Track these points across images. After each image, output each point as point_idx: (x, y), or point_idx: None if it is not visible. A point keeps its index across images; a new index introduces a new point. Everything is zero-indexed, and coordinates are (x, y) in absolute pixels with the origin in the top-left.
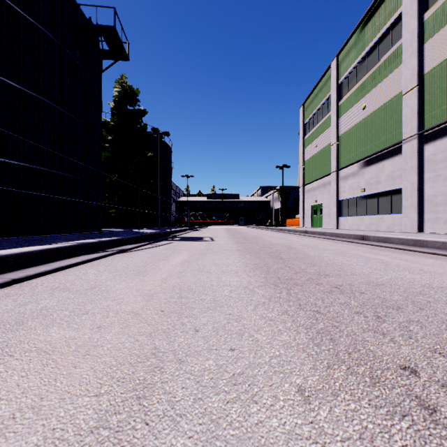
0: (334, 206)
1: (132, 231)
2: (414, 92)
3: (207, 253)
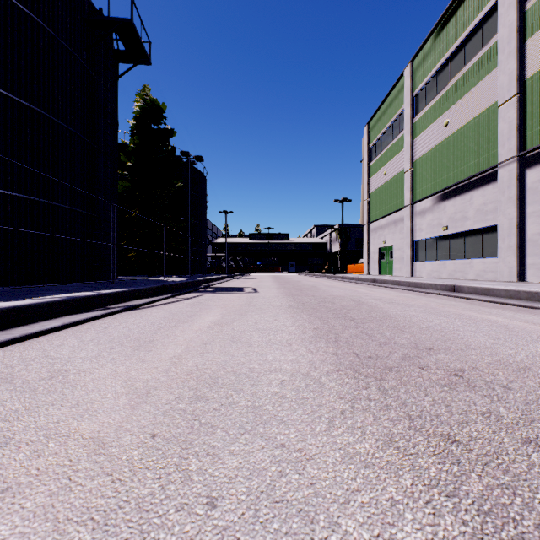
0: (407, 248)
1: (155, 280)
2: (513, 103)
3: (247, 311)
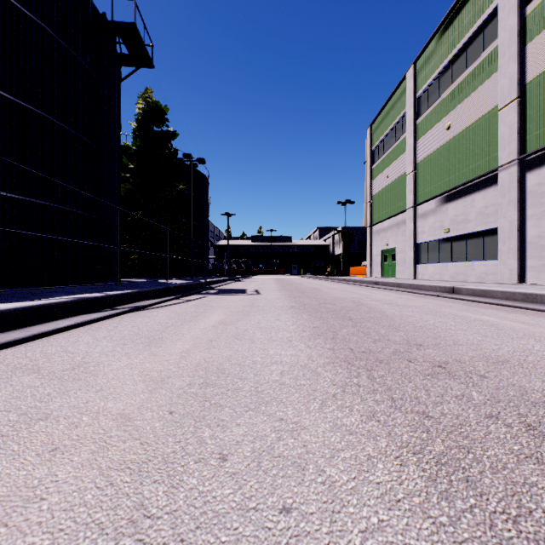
0: (410, 251)
1: (158, 282)
2: (513, 106)
3: (250, 312)
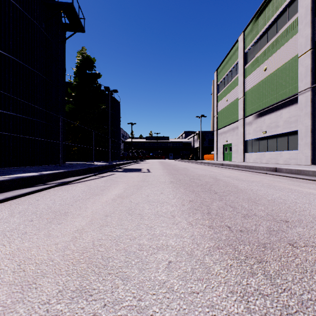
0: (241, 145)
1: (87, 164)
2: (308, 54)
3: (142, 186)
